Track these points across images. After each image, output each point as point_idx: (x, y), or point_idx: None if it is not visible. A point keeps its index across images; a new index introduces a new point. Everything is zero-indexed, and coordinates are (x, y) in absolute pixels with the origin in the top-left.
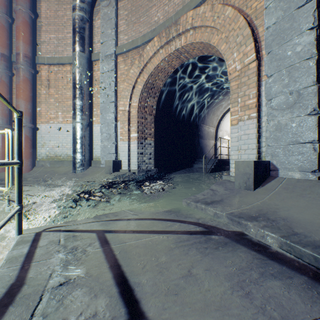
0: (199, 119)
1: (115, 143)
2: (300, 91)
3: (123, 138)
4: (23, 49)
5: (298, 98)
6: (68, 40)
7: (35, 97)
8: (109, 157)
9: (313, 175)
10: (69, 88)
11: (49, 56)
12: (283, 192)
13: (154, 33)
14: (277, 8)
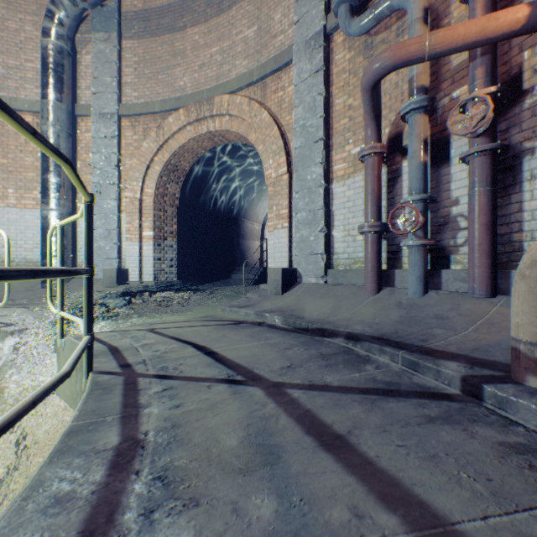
0: (240, 211)
1: (118, 243)
2: (315, 211)
3: (132, 237)
4: None
5: (314, 217)
6: (28, 73)
7: None
8: (108, 264)
9: (322, 280)
10: (31, 151)
11: None
12: (301, 294)
13: (180, 103)
14: (302, 135)
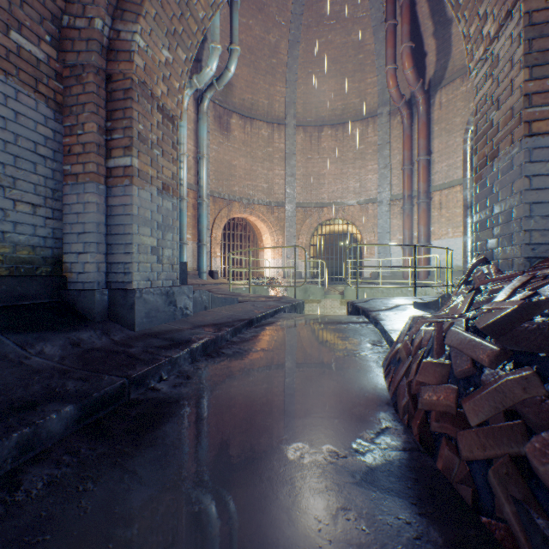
0: None
1: None
2: None
3: None
4: (422, 187)
5: None
6: (457, 164)
7: (429, 220)
8: None
9: None
10: (458, 206)
11: (440, 183)
12: None
13: None
14: None
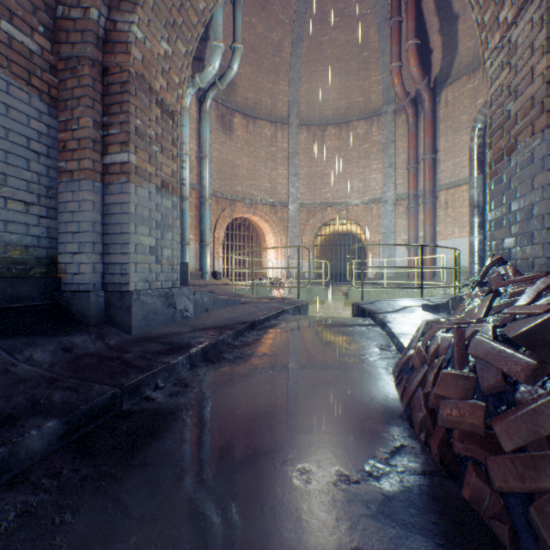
0: None
1: None
2: None
3: None
4: (428, 187)
5: None
6: (463, 163)
7: (434, 219)
8: None
9: None
10: (465, 205)
11: (446, 182)
12: None
13: None
14: None
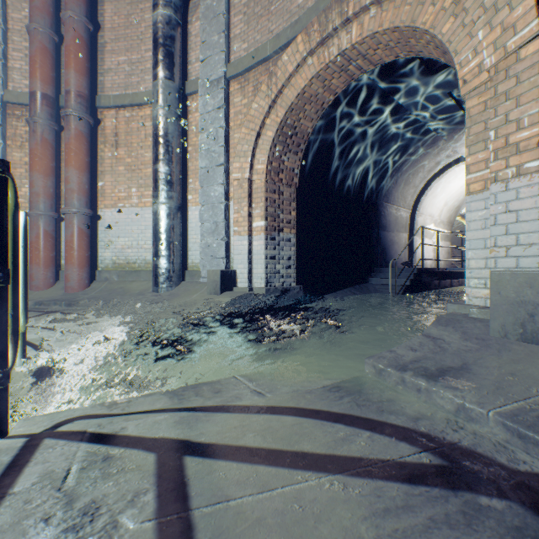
0: (380, 193)
1: (225, 239)
2: None
3: (240, 229)
4: (76, 84)
5: None
6: (147, 64)
7: (96, 165)
8: (215, 264)
9: None
10: (149, 145)
11: (117, 94)
12: None
13: (297, 28)
14: None
